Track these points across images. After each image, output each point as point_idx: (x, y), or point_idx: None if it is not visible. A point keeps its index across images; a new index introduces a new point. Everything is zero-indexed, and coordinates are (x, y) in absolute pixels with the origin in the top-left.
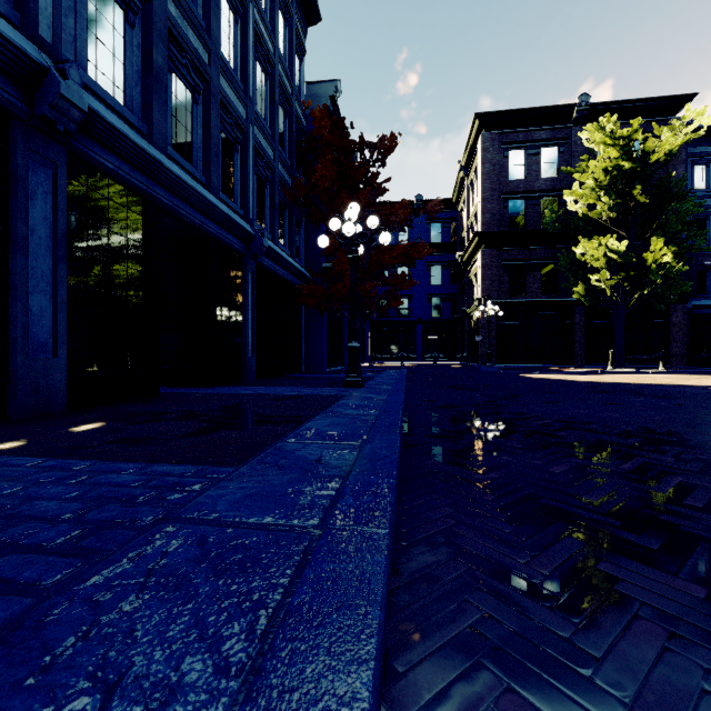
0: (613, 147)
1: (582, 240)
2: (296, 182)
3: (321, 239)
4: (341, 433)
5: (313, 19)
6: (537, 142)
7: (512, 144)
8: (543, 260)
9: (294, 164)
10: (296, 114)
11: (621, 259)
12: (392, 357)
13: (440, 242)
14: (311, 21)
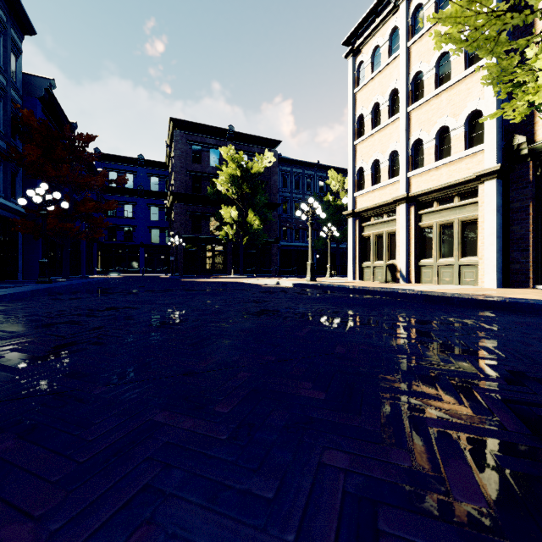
0: (233, 162)
1: (223, 207)
2: (10, 147)
3: (20, 200)
4: (5, 291)
5: (29, 32)
6: (208, 145)
7: (194, 142)
8: (211, 214)
9: (10, 133)
10: (11, 98)
11: (237, 220)
12: (120, 270)
13: (157, 191)
14: (27, 33)
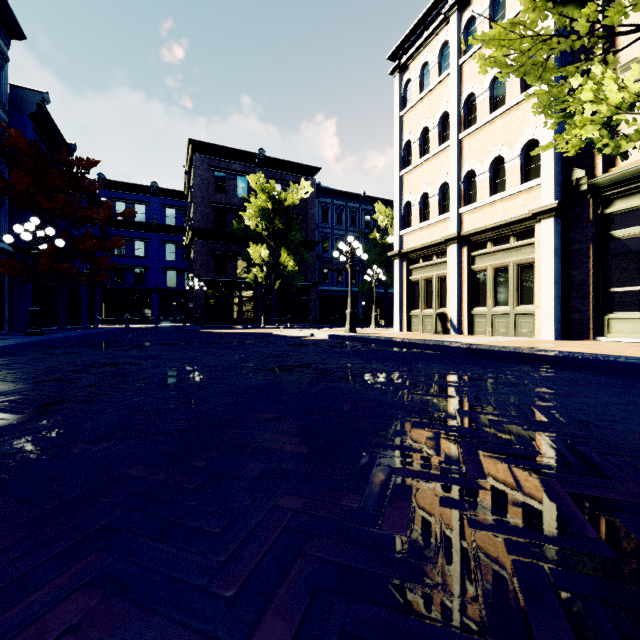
0: (263, 193)
1: (252, 245)
2: None
3: (6, 237)
4: None
5: (17, 36)
6: (234, 171)
7: (217, 168)
8: (238, 253)
9: None
10: None
11: (268, 260)
12: (129, 320)
13: (174, 225)
14: (15, 37)
